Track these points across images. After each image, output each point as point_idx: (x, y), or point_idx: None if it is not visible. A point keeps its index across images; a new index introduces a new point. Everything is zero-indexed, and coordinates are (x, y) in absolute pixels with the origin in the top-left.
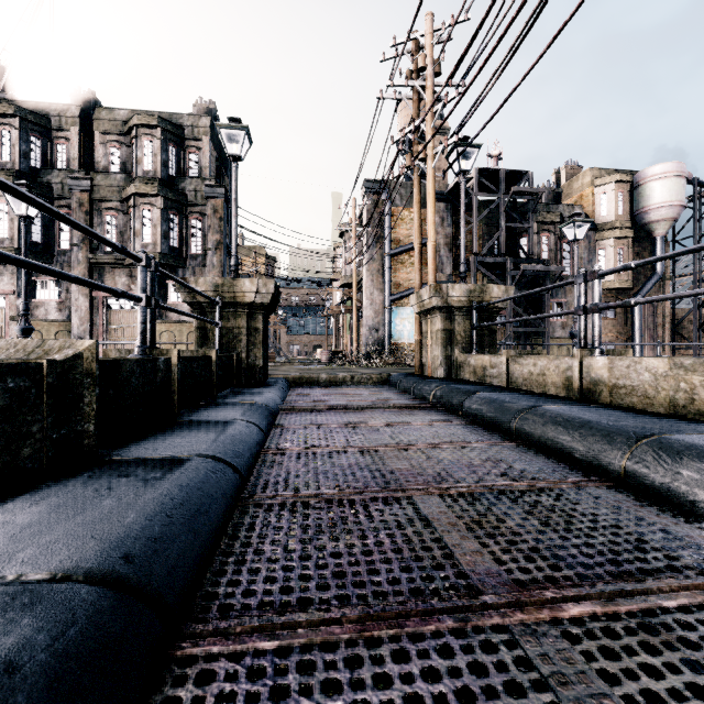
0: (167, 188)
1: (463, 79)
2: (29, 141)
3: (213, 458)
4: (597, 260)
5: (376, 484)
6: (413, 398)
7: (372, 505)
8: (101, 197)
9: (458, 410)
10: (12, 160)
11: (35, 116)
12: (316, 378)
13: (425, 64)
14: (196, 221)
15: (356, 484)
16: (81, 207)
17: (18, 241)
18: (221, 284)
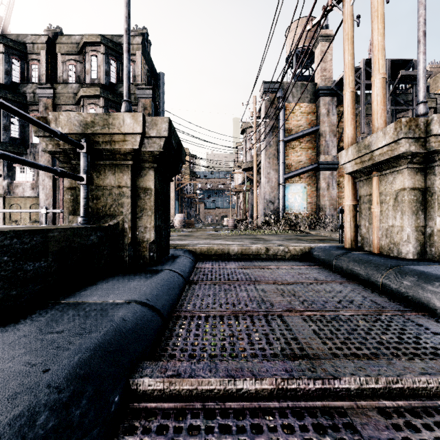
0: (107, 91)
1: None
2: (10, 62)
3: None
4: None
5: None
6: (401, 304)
7: None
8: (61, 102)
9: None
10: None
11: (15, 43)
12: (226, 250)
13: None
14: None
15: None
16: (47, 110)
17: (0, 136)
18: (91, 122)
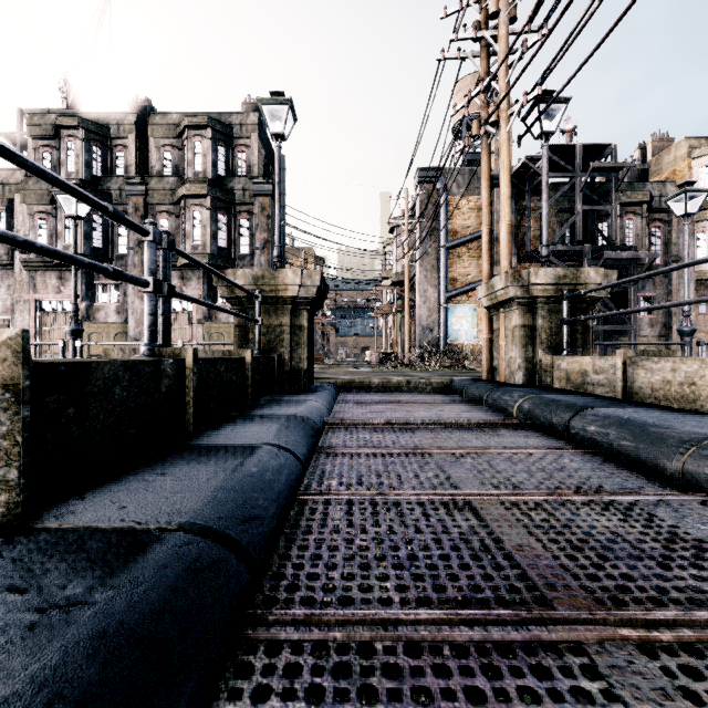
0: (216, 188)
1: (545, 22)
2: (91, 151)
3: (207, 530)
4: (696, 245)
5: (493, 594)
6: (487, 410)
7: (506, 672)
8: (155, 201)
9: (561, 431)
10: (76, 169)
11: (96, 126)
12: (367, 383)
13: (497, 8)
14: (244, 220)
15: (456, 591)
16: (137, 211)
17: (81, 247)
18: (261, 276)
